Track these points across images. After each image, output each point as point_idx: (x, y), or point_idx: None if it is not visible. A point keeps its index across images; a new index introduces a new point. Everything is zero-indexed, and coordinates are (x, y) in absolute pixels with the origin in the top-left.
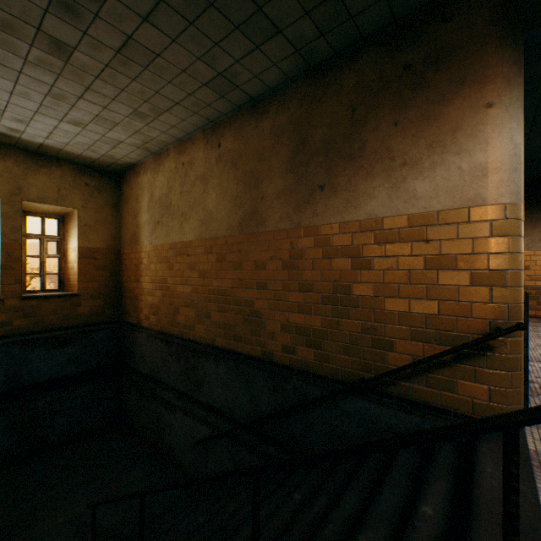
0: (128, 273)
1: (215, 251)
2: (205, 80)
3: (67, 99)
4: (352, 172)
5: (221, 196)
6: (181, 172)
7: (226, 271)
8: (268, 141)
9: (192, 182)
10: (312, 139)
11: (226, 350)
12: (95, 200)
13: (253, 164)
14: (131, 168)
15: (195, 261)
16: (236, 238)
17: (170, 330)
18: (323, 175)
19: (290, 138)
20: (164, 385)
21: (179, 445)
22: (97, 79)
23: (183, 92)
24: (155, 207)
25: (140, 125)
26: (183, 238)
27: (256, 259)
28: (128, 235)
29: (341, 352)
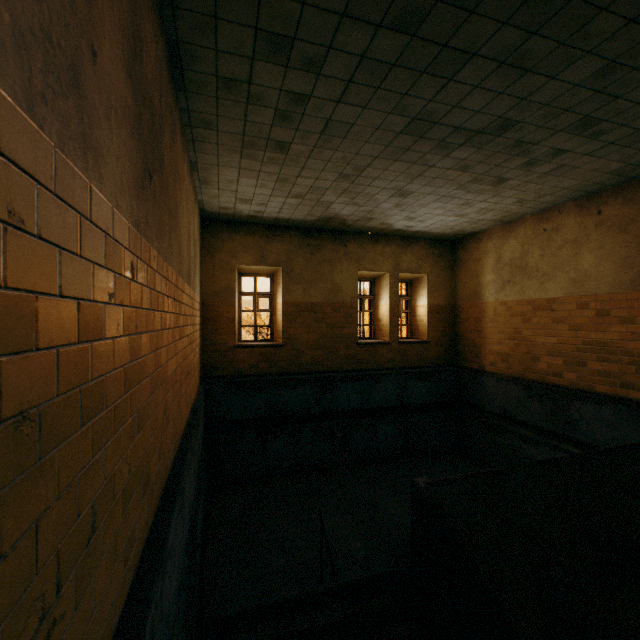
0: (464, 325)
1: (593, 307)
2: (609, 171)
3: (470, 204)
4: None
5: (601, 258)
6: (541, 237)
7: (608, 325)
8: None
9: (557, 246)
10: None
11: (610, 396)
12: (438, 266)
13: None
14: (469, 235)
15: (562, 316)
16: (624, 296)
17: (525, 375)
18: None
19: None
20: (516, 423)
21: None
22: (508, 190)
23: (577, 181)
24: (503, 268)
25: (513, 207)
26: (544, 295)
27: None
28: (464, 292)
29: None
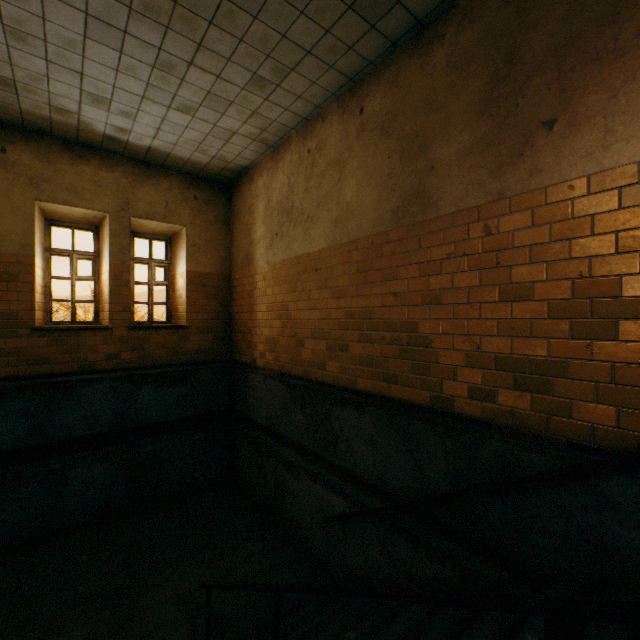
0: (239, 302)
1: (356, 258)
2: None
3: (175, 69)
4: (619, 81)
5: (363, 181)
6: (306, 162)
7: (371, 285)
8: (442, 80)
9: (321, 171)
10: (528, 51)
11: (372, 395)
12: (204, 216)
13: (415, 122)
14: (243, 174)
15: (326, 276)
16: (387, 236)
17: (291, 369)
18: (552, 103)
19: (483, 62)
20: (284, 440)
21: (305, 519)
22: (211, 27)
23: (317, 29)
24: (272, 216)
25: (258, 101)
26: (309, 249)
27: (421, 260)
28: (239, 256)
29: (592, 399)
